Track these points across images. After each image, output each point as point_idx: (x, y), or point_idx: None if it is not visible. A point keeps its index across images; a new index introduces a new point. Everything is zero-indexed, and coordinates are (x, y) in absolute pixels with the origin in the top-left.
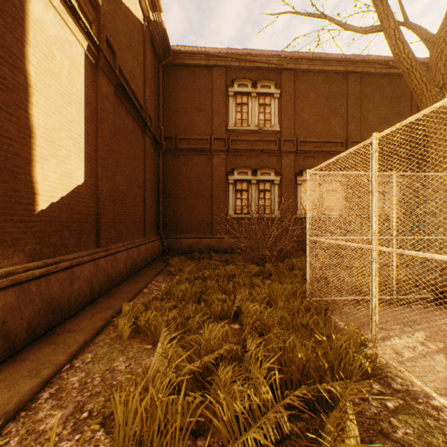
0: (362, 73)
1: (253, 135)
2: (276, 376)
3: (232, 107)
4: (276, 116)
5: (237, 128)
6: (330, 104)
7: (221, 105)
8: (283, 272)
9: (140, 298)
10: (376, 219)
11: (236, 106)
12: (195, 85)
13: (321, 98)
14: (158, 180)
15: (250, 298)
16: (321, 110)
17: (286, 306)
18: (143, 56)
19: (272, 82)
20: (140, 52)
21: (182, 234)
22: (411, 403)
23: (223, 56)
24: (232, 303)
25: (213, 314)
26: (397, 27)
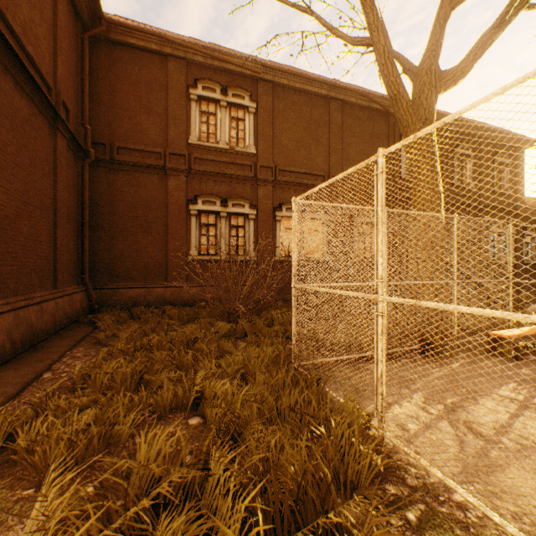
0: (344, 102)
1: (223, 155)
2: (260, 527)
3: (196, 116)
4: (251, 135)
5: (201, 143)
6: (311, 130)
7: (179, 110)
8: (262, 329)
9: (33, 391)
10: (383, 261)
11: (201, 114)
12: (143, 76)
13: (303, 122)
14: (83, 204)
15: (218, 372)
16: (303, 136)
17: (269, 381)
18: (53, 9)
19: (247, 92)
20: (47, 2)
21: (122, 282)
22: (434, 506)
23: (182, 45)
24: (190, 384)
25: (160, 406)
26: (387, 45)
